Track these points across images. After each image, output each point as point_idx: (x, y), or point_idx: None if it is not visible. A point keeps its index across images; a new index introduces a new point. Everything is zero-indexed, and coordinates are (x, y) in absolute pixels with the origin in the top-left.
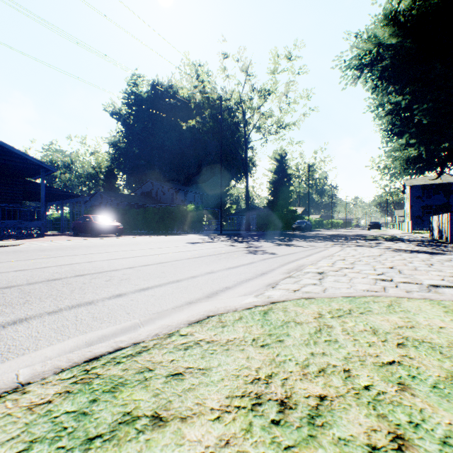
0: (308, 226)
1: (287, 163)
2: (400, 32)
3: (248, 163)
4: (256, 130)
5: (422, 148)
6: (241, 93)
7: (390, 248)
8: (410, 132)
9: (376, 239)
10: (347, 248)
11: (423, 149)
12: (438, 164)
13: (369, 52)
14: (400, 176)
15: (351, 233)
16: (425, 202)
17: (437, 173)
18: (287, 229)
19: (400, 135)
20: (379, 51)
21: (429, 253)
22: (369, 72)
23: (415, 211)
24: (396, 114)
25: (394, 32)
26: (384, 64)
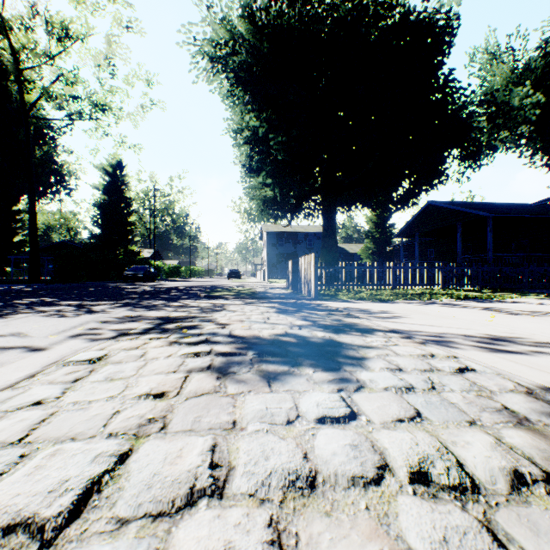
0: (151, 275)
1: (125, 180)
2: (258, 34)
3: (36, 158)
4: (46, 96)
5: (278, 189)
6: (2, 5)
7: (225, 333)
8: (267, 170)
9: (222, 296)
10: (95, 347)
11: (278, 191)
12: (290, 211)
13: (225, 42)
14: (258, 219)
15: (205, 283)
16: (279, 250)
17: (288, 221)
18: (120, 279)
19: (259, 173)
20: (236, 46)
21: (323, 360)
22: (224, 64)
23: (271, 258)
24: (255, 144)
25: (252, 29)
26: (241, 60)
